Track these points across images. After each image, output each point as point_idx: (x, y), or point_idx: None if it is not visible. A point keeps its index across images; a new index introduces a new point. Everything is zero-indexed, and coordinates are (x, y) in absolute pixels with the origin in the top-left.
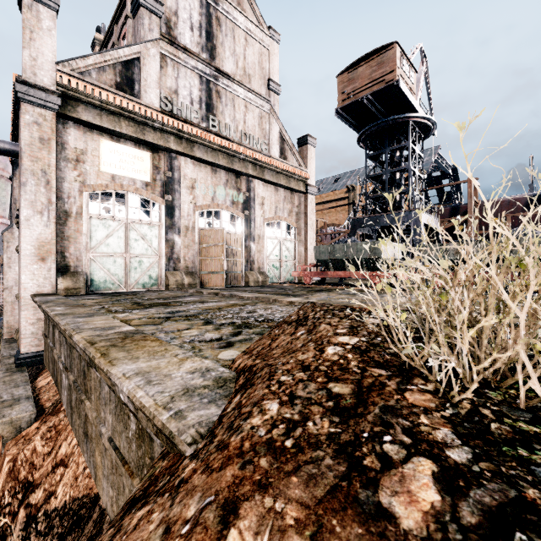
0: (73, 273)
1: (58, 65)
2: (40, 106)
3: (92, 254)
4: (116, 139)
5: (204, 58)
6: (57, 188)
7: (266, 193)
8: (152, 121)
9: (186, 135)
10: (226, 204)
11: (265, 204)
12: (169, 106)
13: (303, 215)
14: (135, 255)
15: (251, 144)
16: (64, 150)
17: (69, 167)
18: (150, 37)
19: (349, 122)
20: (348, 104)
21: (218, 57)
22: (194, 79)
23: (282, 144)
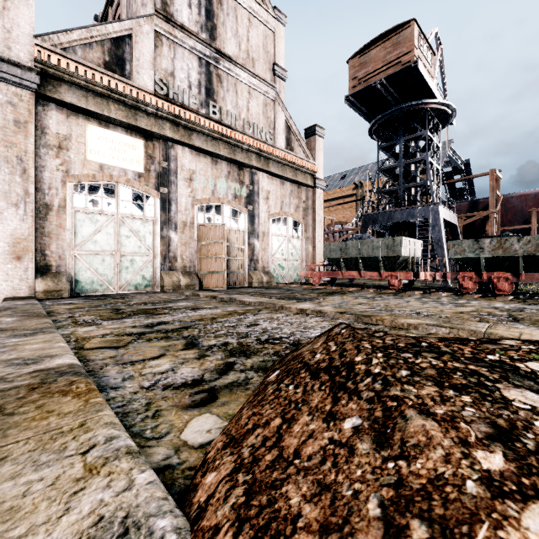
0: (55, 273)
1: (37, 39)
2: (14, 84)
3: (77, 252)
4: (104, 124)
5: (204, 38)
6: (36, 178)
7: (271, 187)
8: (145, 105)
9: (183, 122)
10: (228, 199)
11: (269, 199)
12: (164, 90)
13: (311, 210)
14: (126, 253)
15: (255, 134)
16: (44, 135)
17: (50, 155)
18: (143, 13)
19: (360, 111)
20: (360, 90)
21: (219, 38)
22: (193, 61)
23: (289, 134)
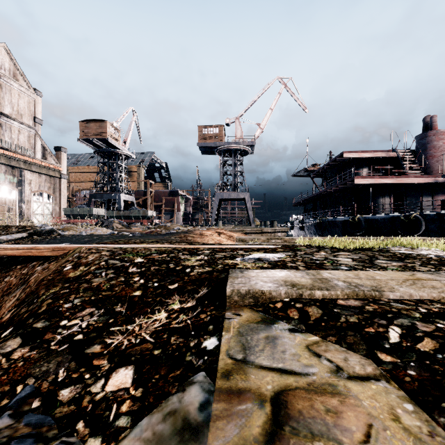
0: None
1: None
2: None
3: None
4: None
5: None
6: None
7: (33, 178)
8: None
9: None
10: (6, 183)
11: (32, 184)
12: None
13: (59, 189)
14: None
15: (23, 152)
16: None
17: None
18: None
19: (87, 145)
20: (85, 139)
21: (0, 105)
22: None
23: (44, 151)
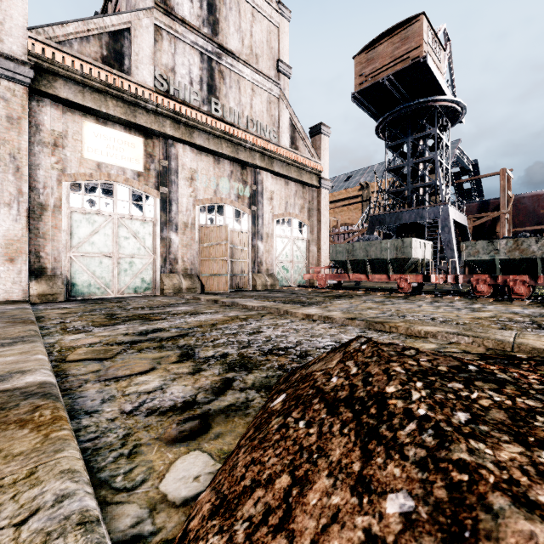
0: (50, 276)
1: (31, 32)
2: (7, 78)
3: (73, 253)
4: (102, 121)
5: (206, 33)
6: (31, 177)
7: (275, 187)
8: (144, 101)
9: (184, 119)
10: (231, 199)
11: (274, 199)
12: (165, 86)
13: (316, 211)
14: (125, 255)
15: (258, 132)
16: (39, 132)
17: (45, 152)
18: (143, 6)
19: (367, 109)
20: (367, 87)
21: (221, 33)
22: (194, 57)
23: (293, 132)
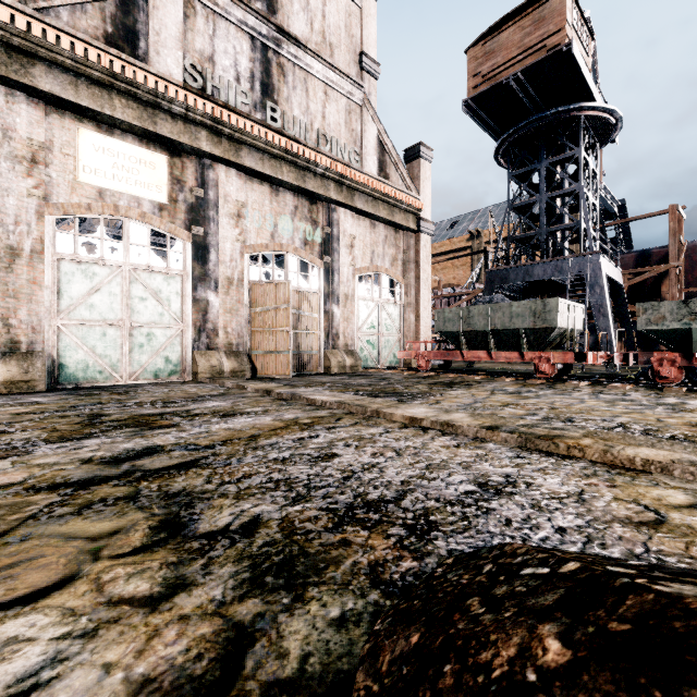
0: (25, 354)
1: None
2: None
3: (62, 321)
4: (106, 128)
5: (259, 9)
6: None
7: (357, 230)
8: (168, 101)
9: (227, 129)
10: (295, 245)
11: (355, 247)
12: (199, 81)
13: (414, 265)
14: (141, 324)
15: (334, 153)
16: (8, 140)
17: (18, 171)
18: None
19: (484, 123)
20: (485, 90)
21: (281, 11)
22: (242, 42)
23: (382, 155)
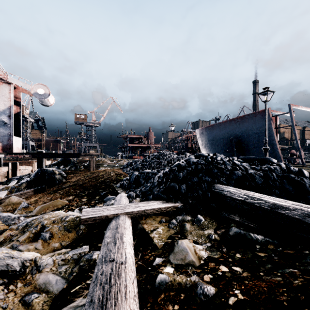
0: None
1: None
2: None
3: None
4: None
5: None
6: None
7: None
8: None
9: None
10: None
11: None
12: None
13: None
14: None
15: None
16: None
17: None
18: None
19: None
20: None
21: None
22: None
23: None
